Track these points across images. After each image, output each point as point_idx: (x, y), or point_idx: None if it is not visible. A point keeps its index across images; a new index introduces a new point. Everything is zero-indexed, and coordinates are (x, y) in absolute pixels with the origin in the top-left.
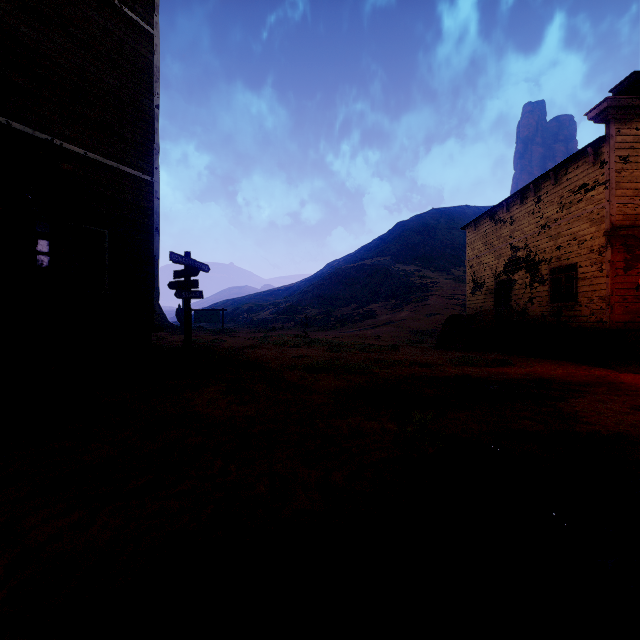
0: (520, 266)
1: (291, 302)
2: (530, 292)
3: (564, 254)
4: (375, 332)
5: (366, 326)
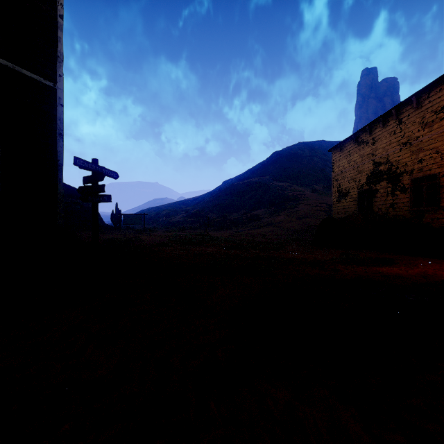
0: (382, 178)
1: (197, 209)
2: (392, 199)
3: (426, 166)
4: (260, 231)
5: (253, 226)
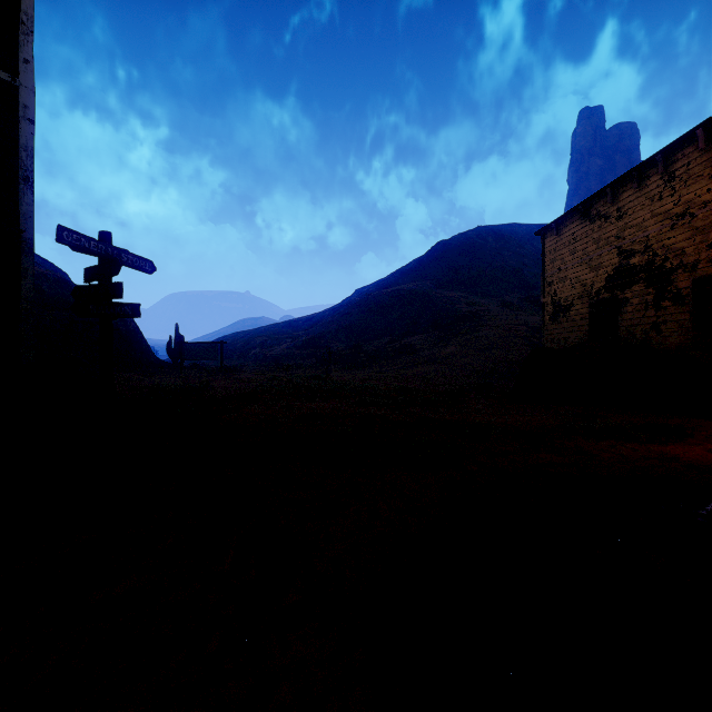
0: (636, 278)
1: (312, 334)
2: (655, 315)
3: None
4: (418, 372)
5: (405, 364)
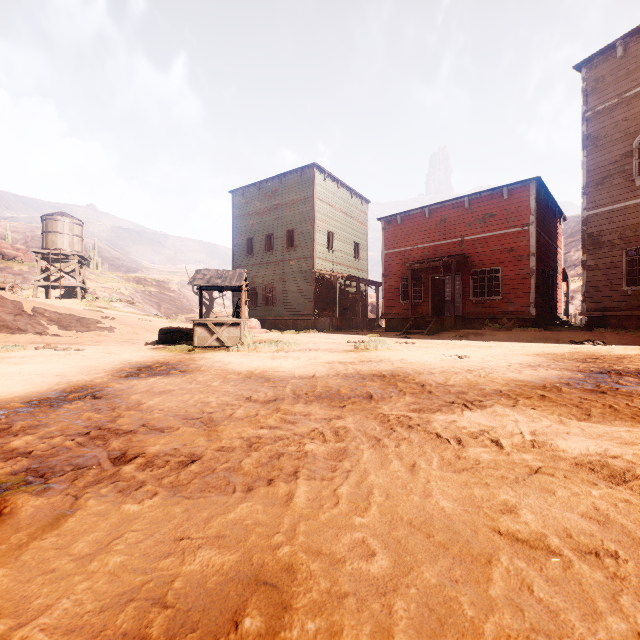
0: None
1: None
2: None
3: None
4: None
5: None
